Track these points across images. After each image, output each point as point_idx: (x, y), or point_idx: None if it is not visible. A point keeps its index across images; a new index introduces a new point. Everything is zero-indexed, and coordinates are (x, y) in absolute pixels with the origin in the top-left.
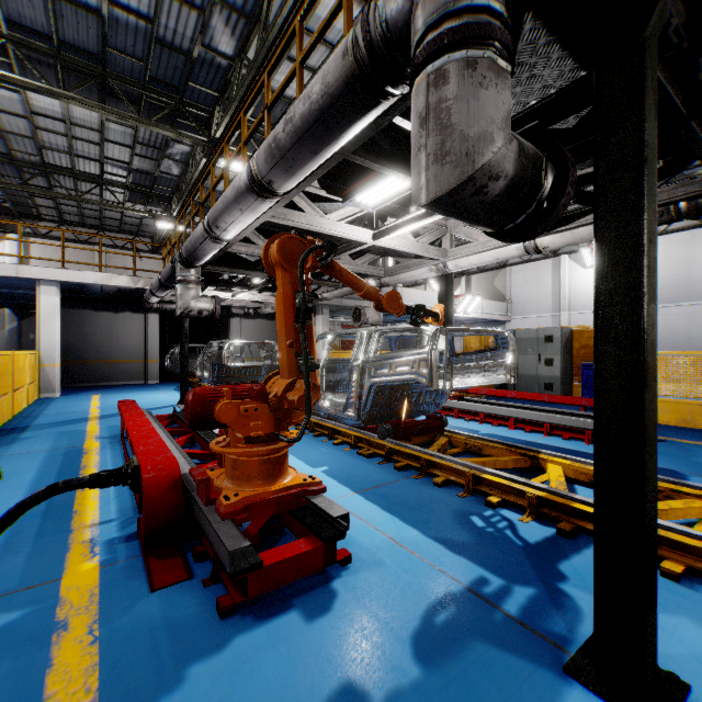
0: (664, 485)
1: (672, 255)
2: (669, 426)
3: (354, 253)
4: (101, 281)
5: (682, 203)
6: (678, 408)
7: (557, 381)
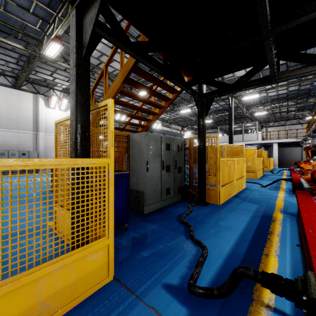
0: None
1: None
2: None
3: None
4: (287, 141)
5: None
6: None
7: None
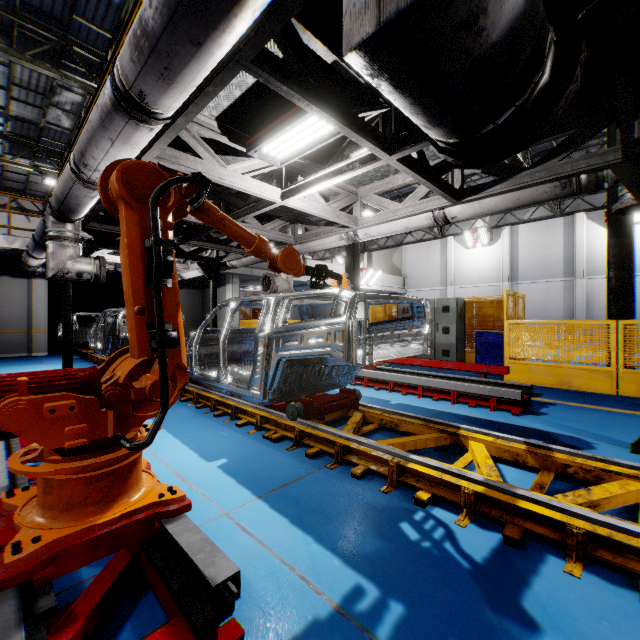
0: (593, 463)
1: (534, 240)
2: (552, 388)
3: (263, 220)
4: None
5: (585, 176)
6: (559, 372)
7: (453, 347)
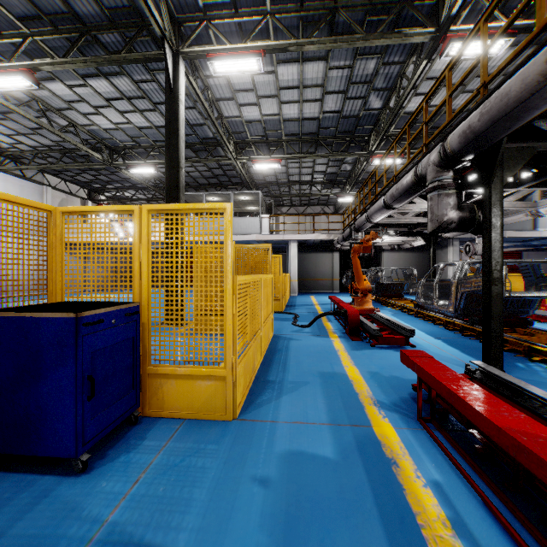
0: None
1: None
2: None
3: None
4: (314, 238)
5: None
6: None
7: None
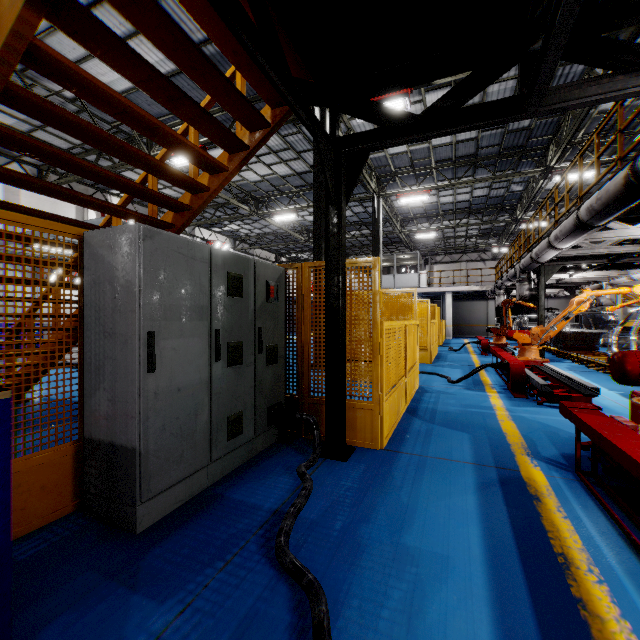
0: None
1: None
2: None
3: None
4: (467, 289)
5: None
6: None
7: None
